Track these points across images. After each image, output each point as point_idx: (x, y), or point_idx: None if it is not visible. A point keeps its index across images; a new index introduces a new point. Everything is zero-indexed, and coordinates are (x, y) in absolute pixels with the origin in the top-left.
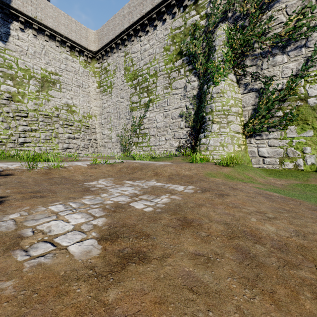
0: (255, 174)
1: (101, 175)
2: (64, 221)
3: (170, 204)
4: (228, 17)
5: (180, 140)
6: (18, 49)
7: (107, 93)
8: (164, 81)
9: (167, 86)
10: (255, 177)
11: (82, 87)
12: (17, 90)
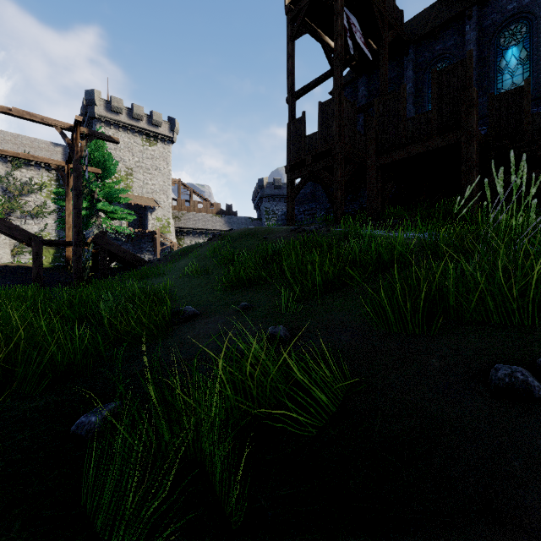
0: None
1: None
2: None
3: None
4: None
5: None
6: None
7: None
8: None
9: None
10: None
11: None
12: None
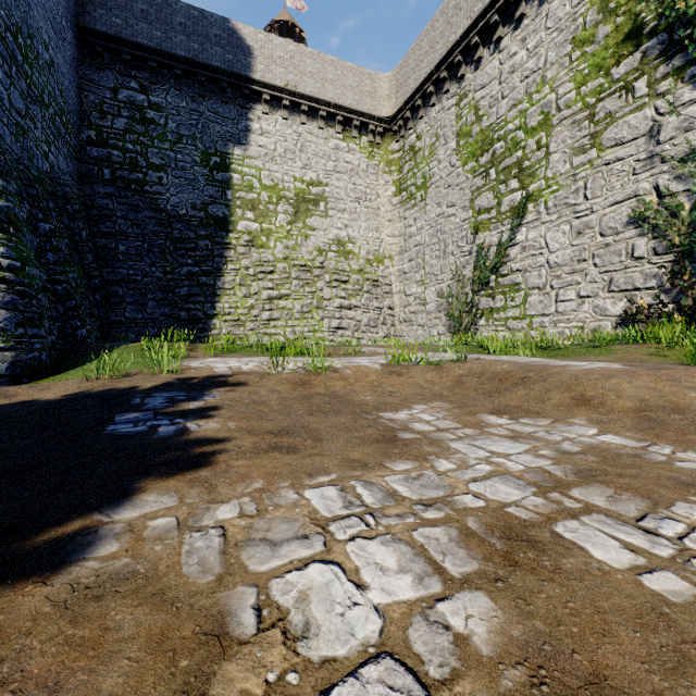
0: None
1: (415, 392)
2: (347, 573)
3: None
4: None
5: (631, 295)
6: (261, 153)
7: (416, 202)
8: (573, 135)
9: (583, 146)
10: None
11: (365, 200)
12: (259, 227)
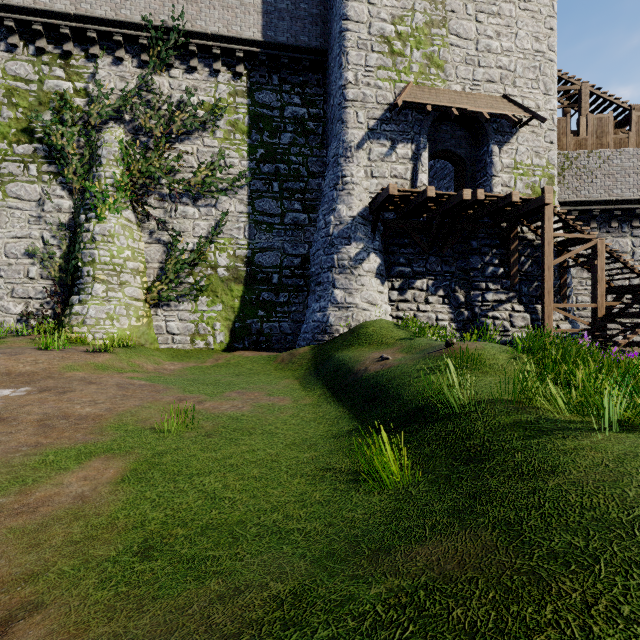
0: (148, 359)
1: None
2: None
3: None
4: (124, 119)
5: (28, 301)
6: None
7: None
8: None
9: None
10: (145, 363)
11: None
12: None
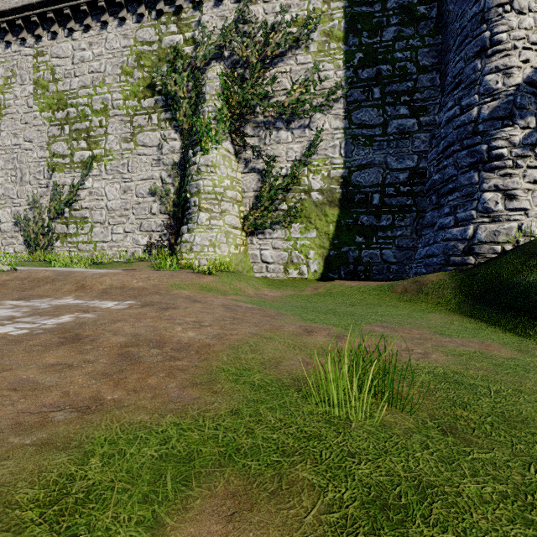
0: (248, 284)
1: None
2: None
3: (68, 323)
4: (224, 56)
5: (151, 234)
6: None
7: None
8: (122, 128)
9: (127, 138)
10: (245, 288)
11: None
12: None
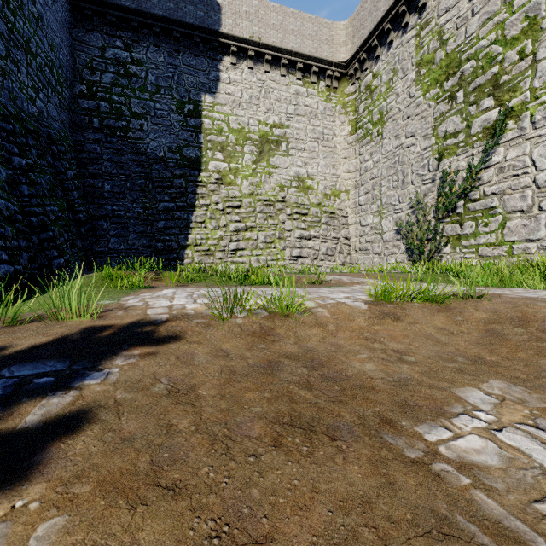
0: None
1: (436, 352)
2: None
3: None
4: None
5: None
6: (229, 100)
7: (372, 137)
8: None
9: None
10: None
11: (322, 139)
12: (228, 167)
